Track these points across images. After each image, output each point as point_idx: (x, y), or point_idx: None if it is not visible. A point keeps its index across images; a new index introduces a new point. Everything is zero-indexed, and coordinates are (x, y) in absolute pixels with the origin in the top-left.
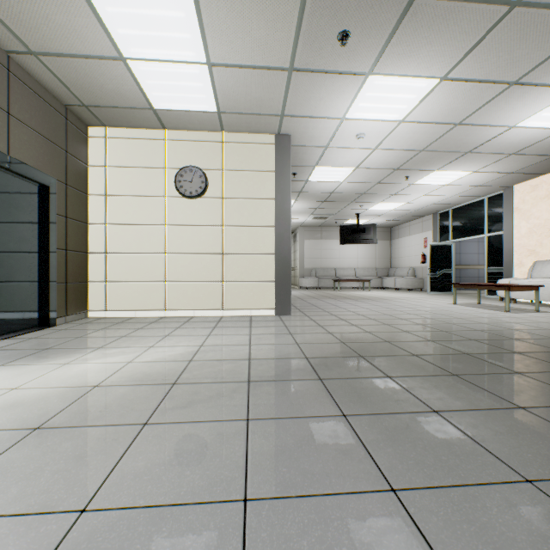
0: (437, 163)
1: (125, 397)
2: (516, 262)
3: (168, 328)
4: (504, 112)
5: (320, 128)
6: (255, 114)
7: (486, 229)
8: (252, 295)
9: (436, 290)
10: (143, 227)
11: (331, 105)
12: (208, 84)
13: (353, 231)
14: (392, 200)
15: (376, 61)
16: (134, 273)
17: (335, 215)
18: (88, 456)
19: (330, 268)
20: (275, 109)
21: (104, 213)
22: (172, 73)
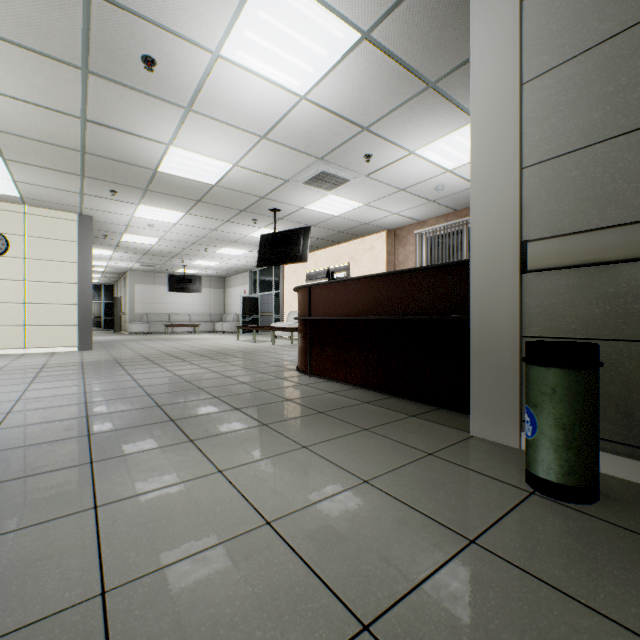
0: (221, 244)
1: None
2: (285, 312)
3: None
4: (235, 229)
5: (118, 217)
6: (58, 203)
7: (274, 288)
8: (56, 336)
9: (248, 332)
10: None
11: (120, 210)
12: (13, 186)
13: (181, 281)
14: (208, 260)
15: (141, 201)
16: None
17: (164, 265)
18: None
19: (164, 313)
20: (75, 204)
21: None
22: None
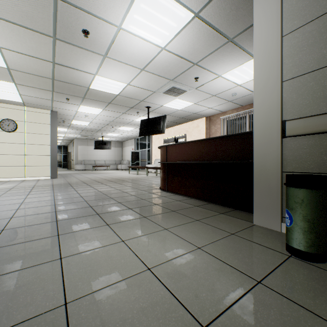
0: (120, 125)
1: None
2: (153, 159)
3: None
4: (128, 117)
5: (70, 112)
6: (41, 105)
7: (147, 147)
8: (40, 171)
9: (134, 169)
10: None
11: (71, 108)
12: (19, 97)
13: (101, 143)
14: (114, 133)
15: (81, 103)
16: None
17: (92, 135)
18: None
19: (92, 160)
20: (49, 105)
21: None
22: (3, 93)
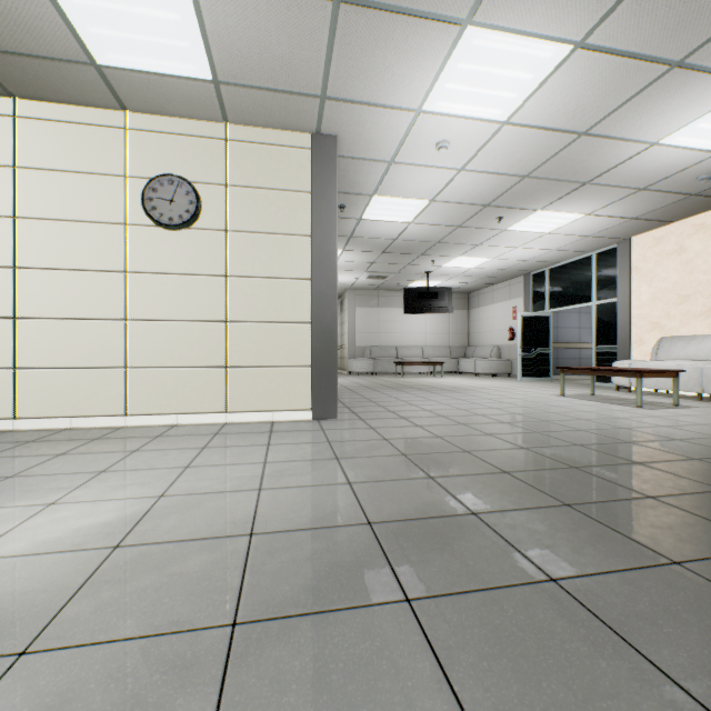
0: (543, 199)
1: None
2: (635, 339)
3: (115, 453)
4: (649, 117)
5: (384, 127)
6: (279, 92)
7: (595, 296)
8: (275, 388)
9: (530, 375)
10: (84, 274)
11: (402, 82)
12: (190, 17)
13: (422, 296)
14: (475, 254)
15: None
16: (68, 353)
17: (398, 273)
18: None
19: (390, 346)
20: (311, 83)
21: (11, 248)
22: None
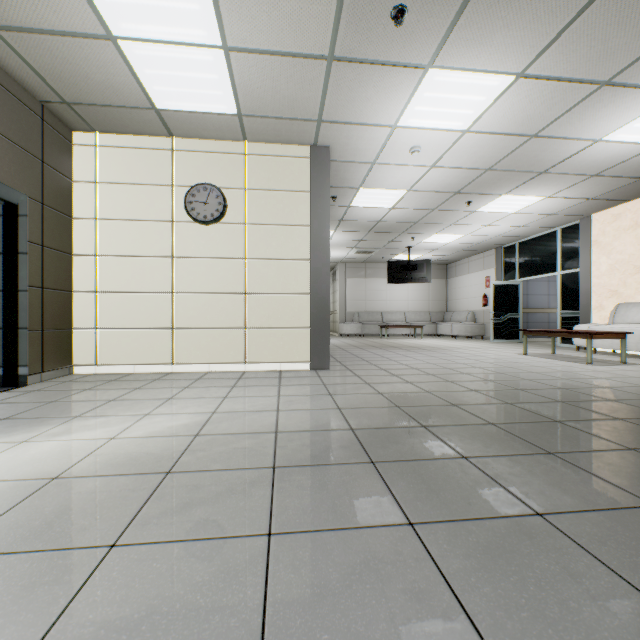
0: (506, 186)
1: (93, 496)
2: (595, 305)
3: (173, 388)
4: (589, 121)
5: (367, 138)
6: (286, 119)
7: (560, 266)
8: (282, 344)
9: (501, 337)
10: (144, 259)
11: (380, 108)
12: (225, 76)
13: (403, 268)
14: (449, 231)
15: (439, 49)
16: (133, 318)
17: (382, 249)
18: (3, 616)
19: (376, 312)
20: (310, 112)
21: (94, 242)
22: (178, 60)
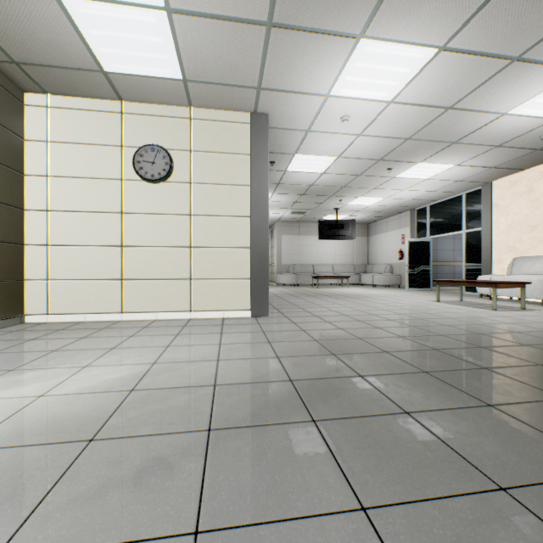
0: (422, 154)
1: None
2: (495, 258)
3: (118, 337)
4: (498, 95)
5: (302, 107)
6: (228, 85)
7: (464, 226)
8: (224, 294)
9: (415, 286)
10: (94, 215)
11: (315, 77)
12: (169, 40)
13: (332, 227)
14: (372, 195)
15: (370, 19)
16: (83, 269)
17: (314, 210)
18: None
19: (308, 264)
20: (251, 79)
21: (45, 197)
22: (122, 20)
